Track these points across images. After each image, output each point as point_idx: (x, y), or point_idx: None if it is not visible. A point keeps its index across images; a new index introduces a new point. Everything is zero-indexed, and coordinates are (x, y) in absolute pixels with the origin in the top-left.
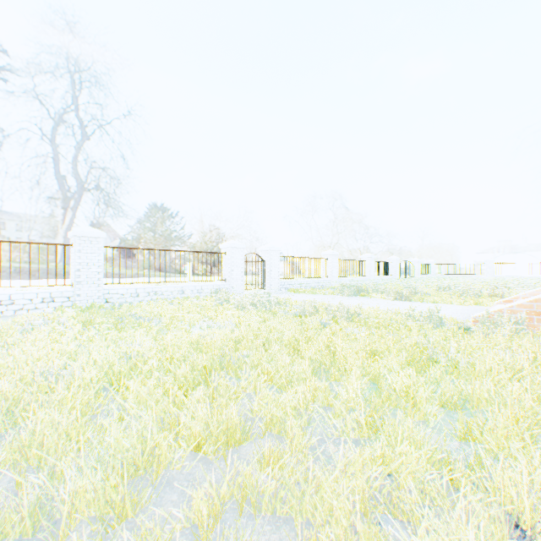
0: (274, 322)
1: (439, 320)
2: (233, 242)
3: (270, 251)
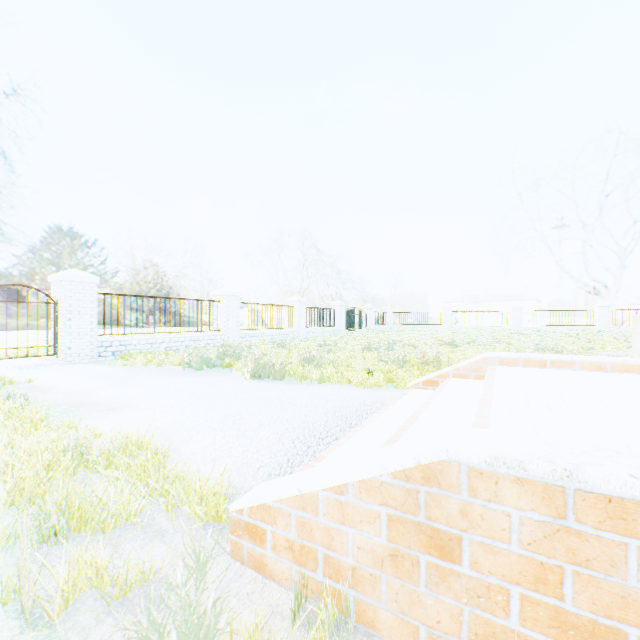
0: None
1: None
2: None
3: (69, 282)
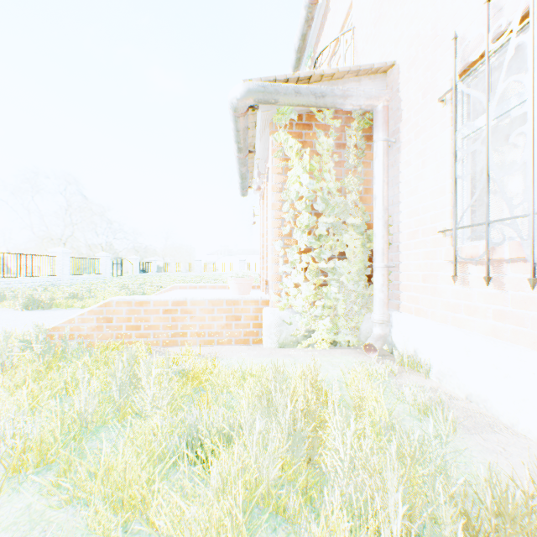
0: None
1: None
2: None
3: None
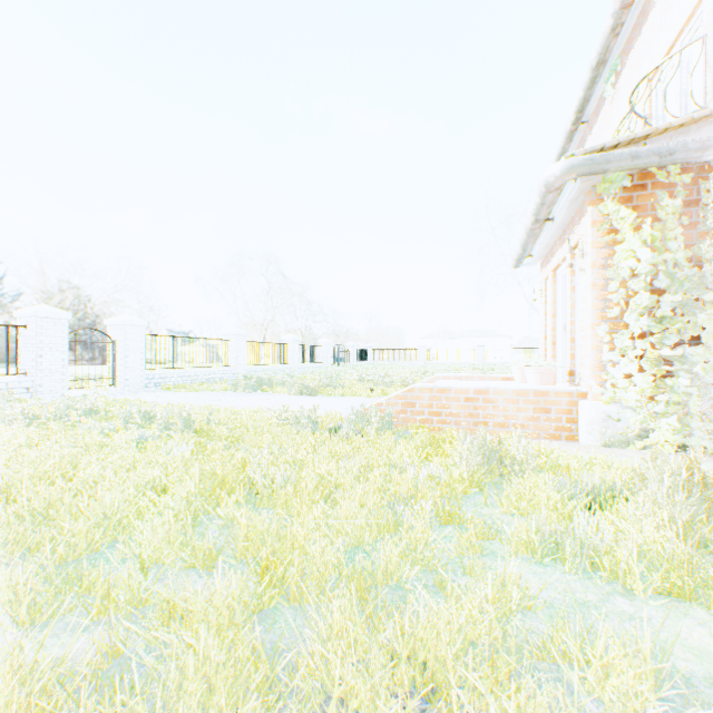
0: (45, 447)
1: (311, 421)
2: (45, 307)
3: (127, 326)
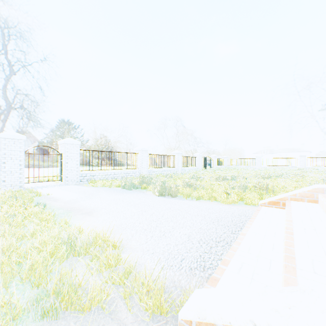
0: None
1: None
2: (8, 132)
3: (66, 144)
